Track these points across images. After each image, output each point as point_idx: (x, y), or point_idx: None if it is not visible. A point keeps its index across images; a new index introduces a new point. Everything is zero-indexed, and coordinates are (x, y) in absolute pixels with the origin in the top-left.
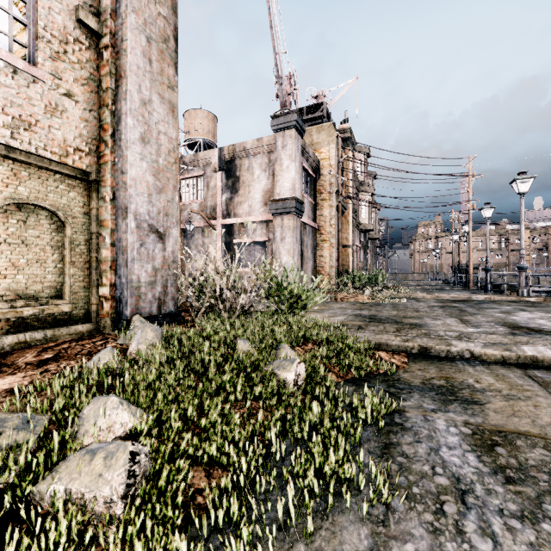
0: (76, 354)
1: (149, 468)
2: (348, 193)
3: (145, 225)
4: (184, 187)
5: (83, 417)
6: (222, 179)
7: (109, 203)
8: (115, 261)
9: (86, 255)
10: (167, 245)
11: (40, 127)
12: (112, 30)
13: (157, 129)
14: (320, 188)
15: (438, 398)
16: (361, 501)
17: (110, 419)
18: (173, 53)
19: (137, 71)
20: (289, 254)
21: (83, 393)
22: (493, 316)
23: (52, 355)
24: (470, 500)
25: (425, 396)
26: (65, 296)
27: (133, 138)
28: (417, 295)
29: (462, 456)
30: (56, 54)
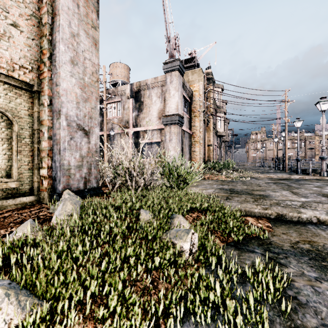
0: (10, 222)
1: None
2: (210, 112)
3: (74, 124)
4: (109, 108)
5: None
6: (132, 103)
7: (47, 107)
8: (52, 150)
9: (30, 145)
10: (91, 140)
11: None
12: None
13: (84, 56)
14: (193, 109)
15: (313, 264)
16: None
17: None
18: (95, 3)
19: (67, 11)
20: (174, 149)
21: None
22: (312, 189)
23: None
24: None
25: (301, 261)
26: (13, 176)
27: (64, 59)
28: (255, 175)
29: None
30: None
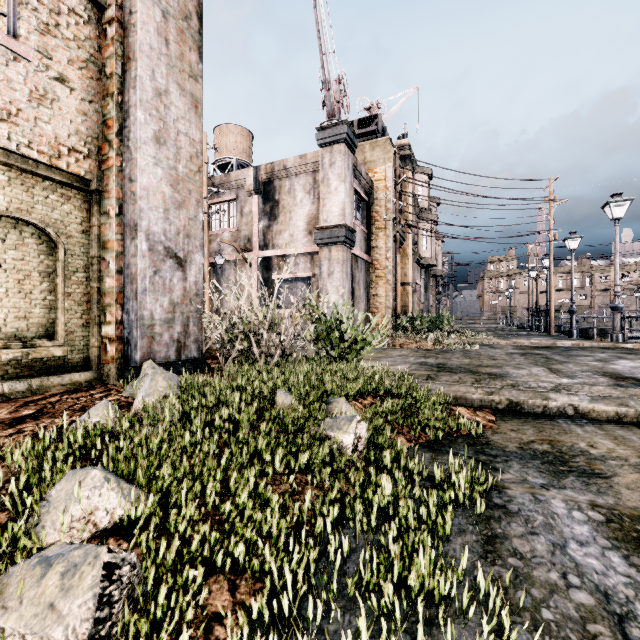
0: (65, 409)
1: (137, 587)
2: (407, 221)
3: (160, 247)
4: (213, 213)
5: (49, 501)
6: (258, 204)
7: (114, 219)
8: (122, 292)
9: (85, 285)
10: (188, 274)
11: (24, 119)
12: (118, 0)
13: (176, 128)
14: (374, 215)
15: (546, 468)
16: (466, 634)
17: (90, 504)
18: (196, 35)
19: (149, 52)
20: (338, 292)
21: (57, 465)
22: (588, 364)
23: (34, 412)
24: (635, 633)
25: (528, 466)
26: (58, 336)
27: (144, 136)
28: (490, 341)
29: (602, 557)
30: (44, 26)
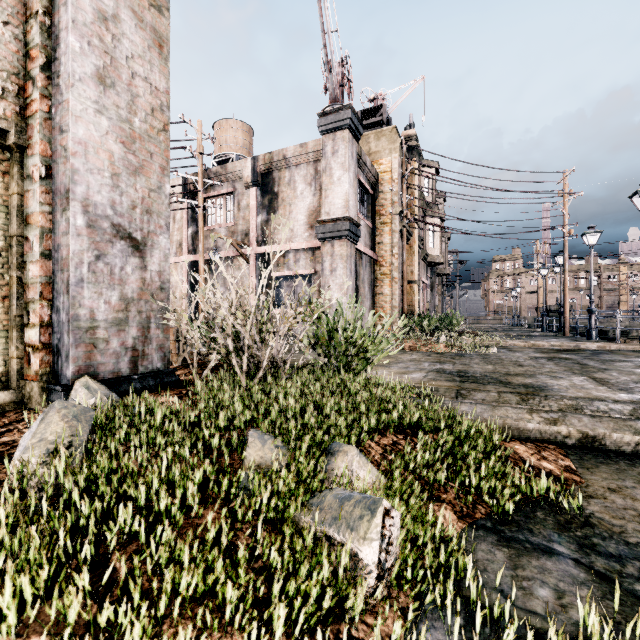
0: None
1: None
2: (414, 215)
3: (105, 224)
4: (209, 207)
5: None
6: (256, 197)
7: (38, 183)
8: (51, 284)
9: (1, 273)
10: (149, 262)
11: None
12: None
13: (131, 68)
14: (380, 209)
15: None
16: None
17: None
18: None
19: None
20: (341, 290)
21: None
22: (634, 373)
23: None
24: None
25: None
26: None
27: (79, 71)
28: (506, 343)
29: None
30: None
